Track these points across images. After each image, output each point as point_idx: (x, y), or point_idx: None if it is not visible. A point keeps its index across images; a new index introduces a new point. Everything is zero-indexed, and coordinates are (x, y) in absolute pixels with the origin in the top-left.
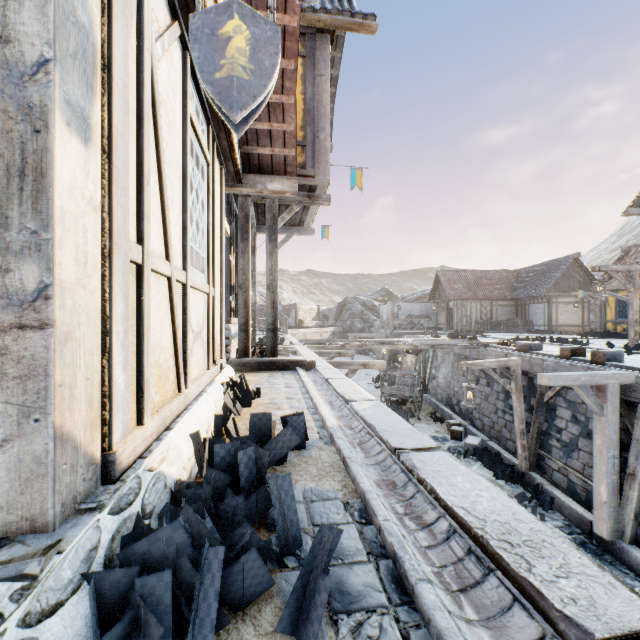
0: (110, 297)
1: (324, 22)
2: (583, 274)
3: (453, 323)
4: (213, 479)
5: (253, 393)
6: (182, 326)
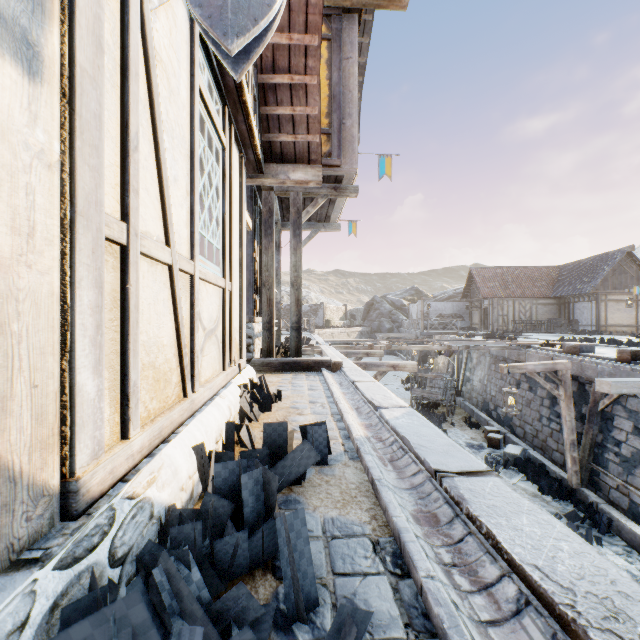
0: (72, 281)
1: (351, 0)
2: (637, 269)
3: (488, 323)
4: (212, 506)
5: (274, 396)
6: (189, 322)
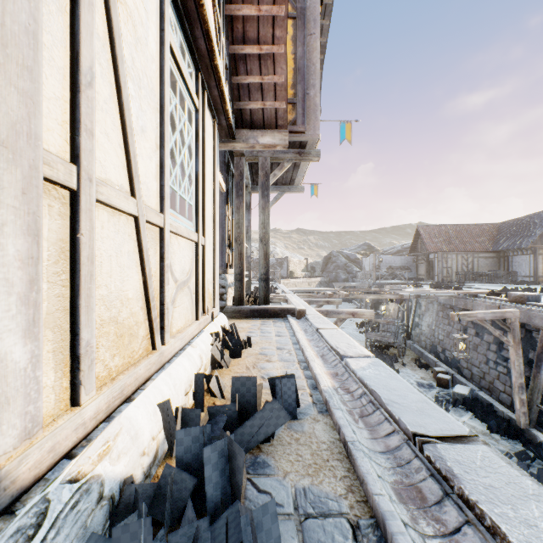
0: None
1: None
2: None
3: (433, 274)
4: (172, 480)
5: (244, 342)
6: (159, 275)
